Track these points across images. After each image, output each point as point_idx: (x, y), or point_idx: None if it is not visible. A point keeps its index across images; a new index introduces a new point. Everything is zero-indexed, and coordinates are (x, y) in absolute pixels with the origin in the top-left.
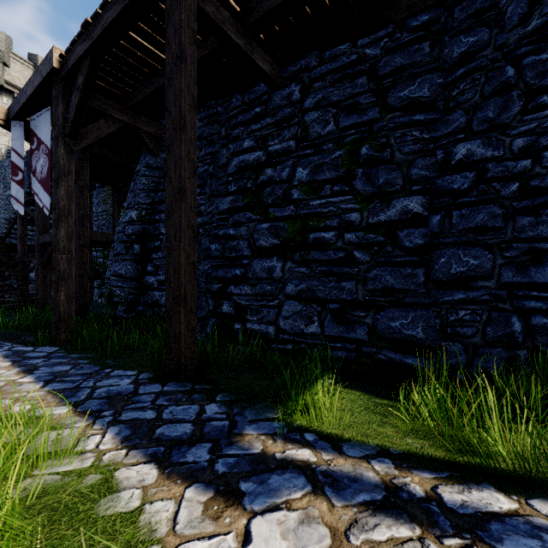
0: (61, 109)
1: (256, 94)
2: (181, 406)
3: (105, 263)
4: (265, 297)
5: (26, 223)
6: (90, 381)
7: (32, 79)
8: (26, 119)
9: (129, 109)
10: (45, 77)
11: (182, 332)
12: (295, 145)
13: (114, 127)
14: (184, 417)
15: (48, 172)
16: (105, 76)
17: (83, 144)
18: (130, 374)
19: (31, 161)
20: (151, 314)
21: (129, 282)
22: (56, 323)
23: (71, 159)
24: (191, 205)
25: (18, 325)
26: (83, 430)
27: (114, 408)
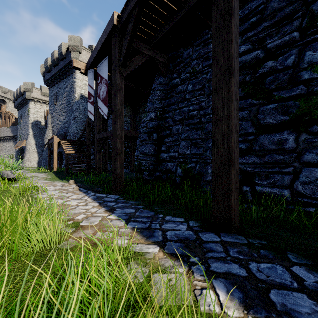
0: (117, 50)
1: (250, 9)
2: (261, 263)
3: (125, 150)
4: (276, 165)
5: (90, 129)
6: (155, 223)
7: (101, 39)
8: (94, 68)
9: (151, 47)
10: (108, 33)
11: (232, 190)
12: (299, 35)
13: (143, 59)
14: (283, 281)
15: (106, 94)
16: (140, 26)
17: (128, 71)
18: (180, 220)
19: (97, 90)
20: (165, 178)
21: (150, 157)
22: (114, 180)
23: (122, 81)
24: (236, 81)
25: (91, 182)
26: (188, 278)
27: (196, 255)
